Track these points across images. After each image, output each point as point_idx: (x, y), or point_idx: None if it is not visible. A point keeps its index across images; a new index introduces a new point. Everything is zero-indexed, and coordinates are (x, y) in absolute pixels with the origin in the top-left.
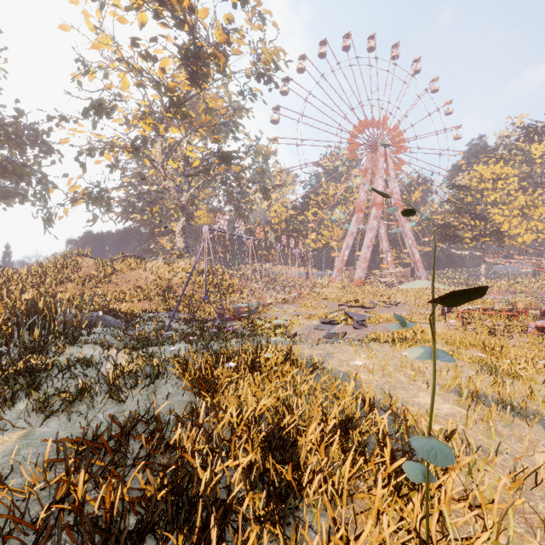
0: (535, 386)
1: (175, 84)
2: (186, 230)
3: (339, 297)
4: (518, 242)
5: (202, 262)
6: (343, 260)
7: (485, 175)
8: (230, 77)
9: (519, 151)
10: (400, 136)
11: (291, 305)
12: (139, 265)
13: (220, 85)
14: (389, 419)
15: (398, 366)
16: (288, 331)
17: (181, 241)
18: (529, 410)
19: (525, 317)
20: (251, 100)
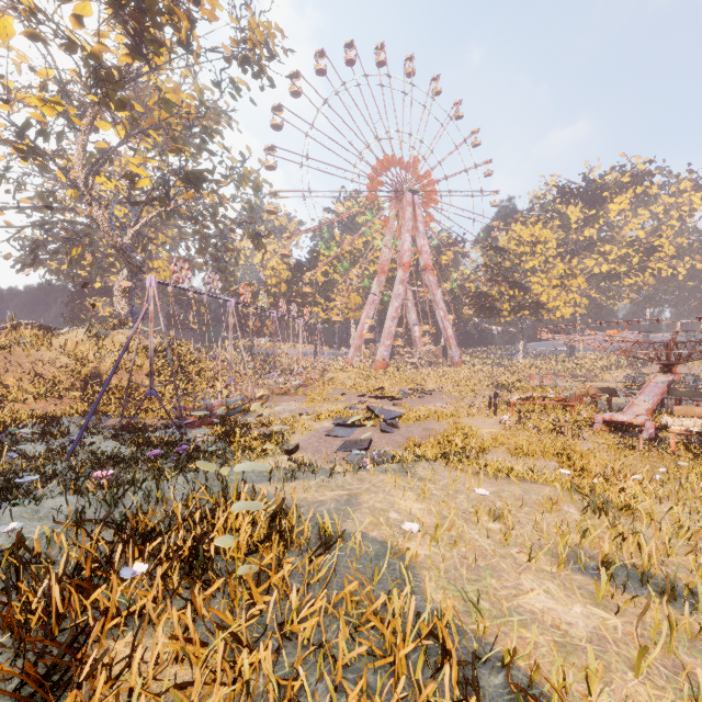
0: (666, 529)
1: (103, 48)
2: (131, 287)
3: (358, 385)
4: (556, 316)
5: (155, 336)
6: (362, 335)
7: (524, 237)
8: (198, 56)
9: (556, 213)
10: (430, 183)
11: (293, 397)
12: (40, 339)
13: (184, 67)
14: (497, 687)
15: (468, 512)
16: (286, 442)
17: (123, 303)
18: (683, 583)
19: (581, 406)
20: (233, 96)
